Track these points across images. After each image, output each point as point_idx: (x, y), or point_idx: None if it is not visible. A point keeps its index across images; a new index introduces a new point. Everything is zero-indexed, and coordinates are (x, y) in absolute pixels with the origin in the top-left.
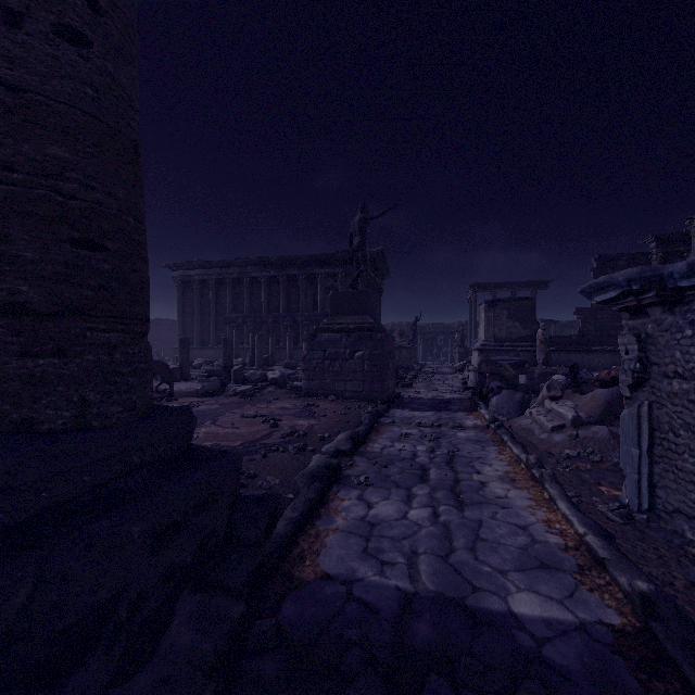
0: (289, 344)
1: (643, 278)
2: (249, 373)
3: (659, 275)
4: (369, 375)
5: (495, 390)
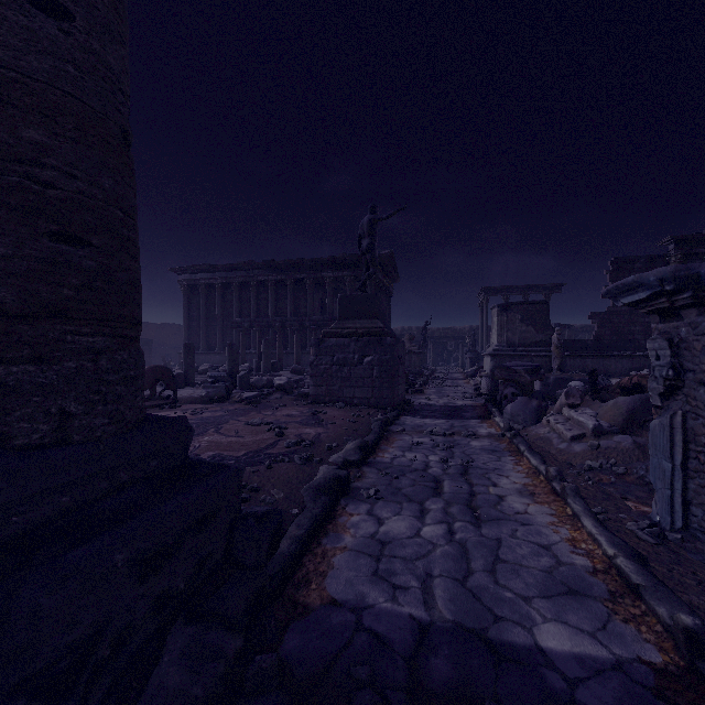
0: (296, 349)
1: (677, 277)
2: (255, 378)
3: (696, 274)
4: (379, 381)
5: (510, 397)
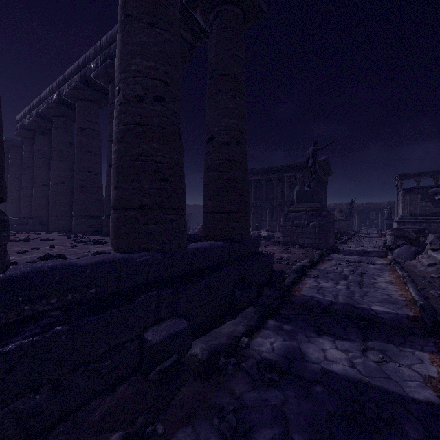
0: (268, 218)
1: None
2: (251, 233)
3: None
4: (318, 235)
5: (401, 246)
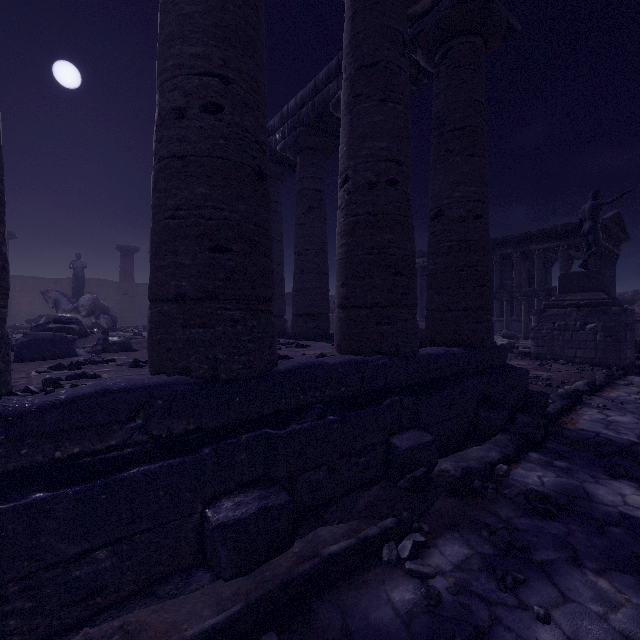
0: (505, 317)
1: None
2: None
3: None
4: (602, 344)
5: None
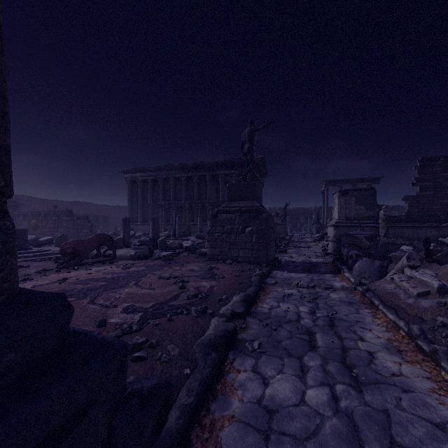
0: (199, 222)
1: None
2: (170, 242)
3: None
4: (256, 245)
5: (354, 257)
